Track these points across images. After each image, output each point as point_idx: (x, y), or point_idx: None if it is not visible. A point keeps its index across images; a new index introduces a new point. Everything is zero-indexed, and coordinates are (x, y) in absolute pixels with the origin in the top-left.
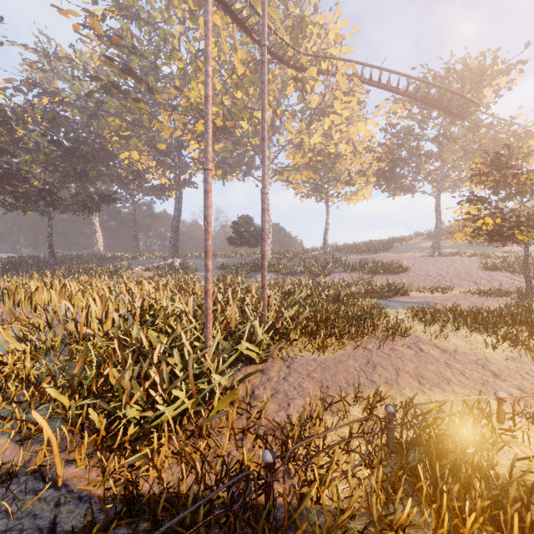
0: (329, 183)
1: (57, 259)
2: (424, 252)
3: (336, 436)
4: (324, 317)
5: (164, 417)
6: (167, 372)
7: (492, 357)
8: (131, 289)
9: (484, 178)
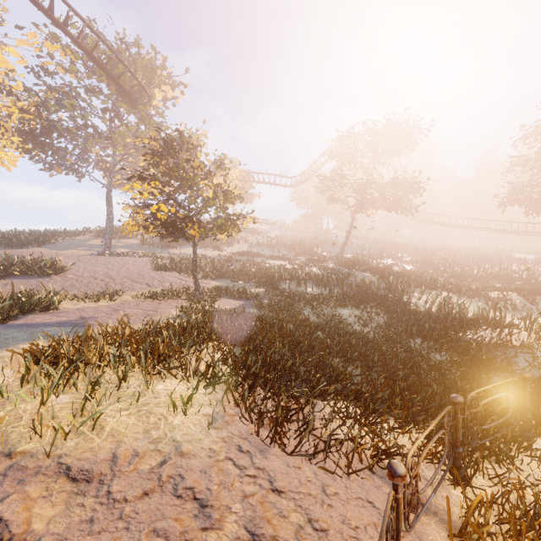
0: None
1: None
2: (93, 250)
3: None
4: None
5: None
6: None
7: (187, 435)
8: None
9: (158, 159)
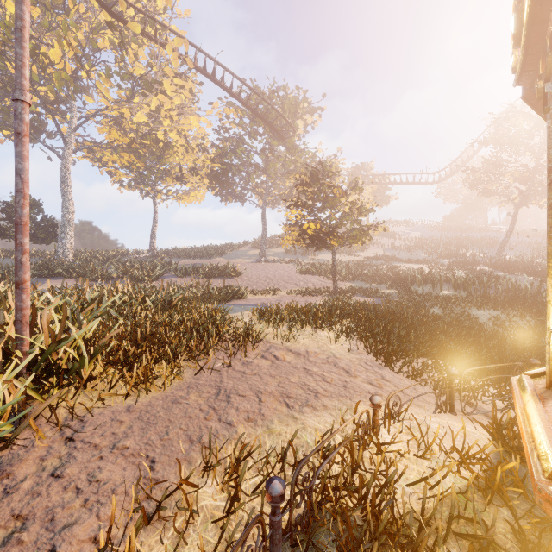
0: (157, 175)
1: None
2: (252, 258)
3: None
4: (148, 331)
5: None
6: None
7: (338, 352)
8: None
9: (306, 188)
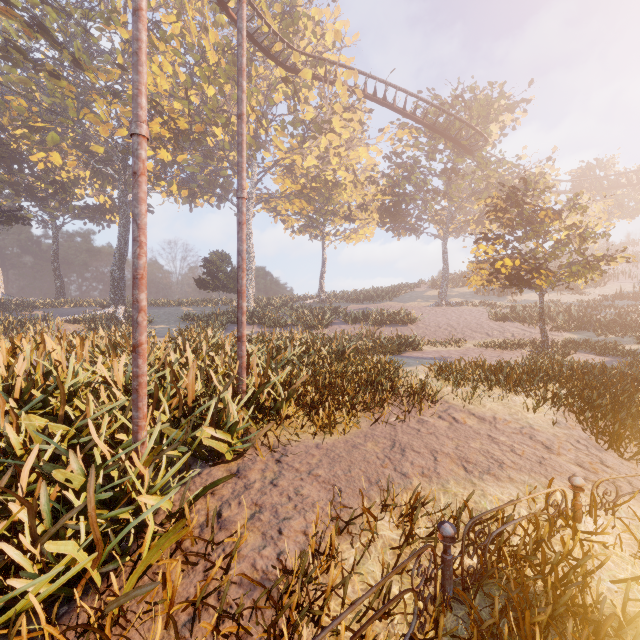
0: (326, 217)
1: None
2: (430, 301)
3: (360, 582)
4: (327, 381)
5: (25, 603)
6: (48, 500)
7: (536, 423)
8: (20, 348)
9: (500, 214)
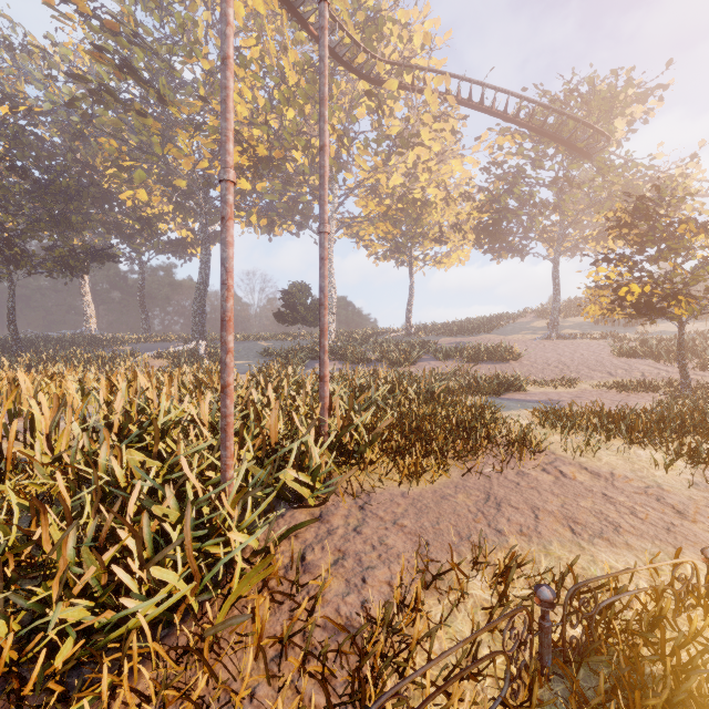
0: (413, 241)
1: (24, 343)
2: (538, 333)
3: (448, 640)
4: (414, 425)
5: (134, 621)
6: (149, 530)
7: (667, 483)
8: (117, 385)
9: (625, 230)
